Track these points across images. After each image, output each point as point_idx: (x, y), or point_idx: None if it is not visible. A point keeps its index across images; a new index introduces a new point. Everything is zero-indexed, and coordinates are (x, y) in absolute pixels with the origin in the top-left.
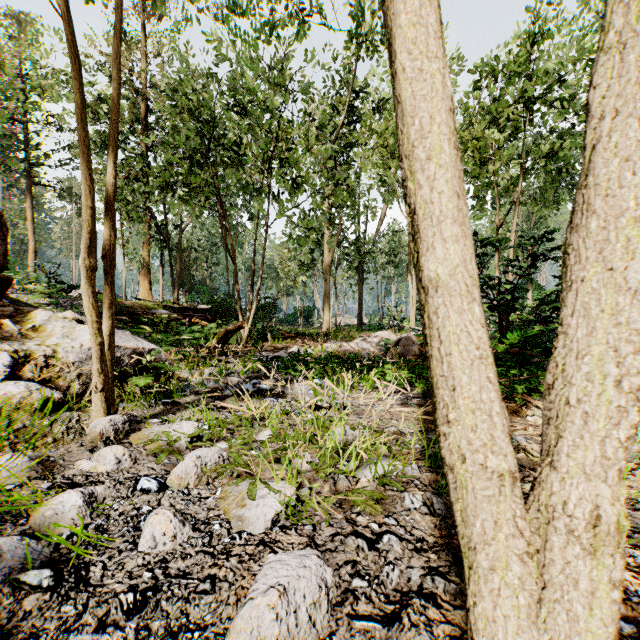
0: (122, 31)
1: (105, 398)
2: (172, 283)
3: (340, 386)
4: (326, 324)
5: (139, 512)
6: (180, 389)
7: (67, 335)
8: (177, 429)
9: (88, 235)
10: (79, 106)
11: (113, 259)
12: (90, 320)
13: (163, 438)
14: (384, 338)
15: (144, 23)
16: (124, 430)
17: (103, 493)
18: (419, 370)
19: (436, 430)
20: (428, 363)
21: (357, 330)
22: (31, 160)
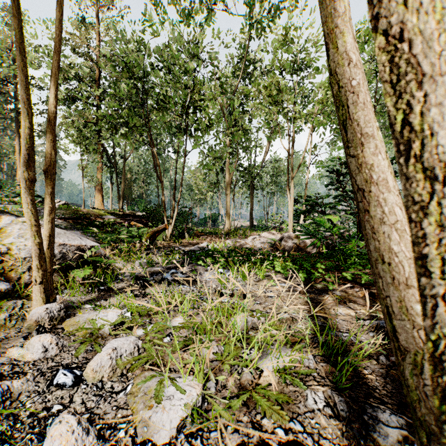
0: (82, 18)
1: (44, 289)
2: (118, 197)
3: (239, 274)
4: (227, 226)
5: (48, 412)
6: (113, 278)
7: (22, 235)
8: (103, 317)
9: (25, 151)
10: (15, 38)
11: (52, 173)
12: (29, 224)
13: (90, 325)
14: (270, 236)
15: (98, 12)
16: (59, 316)
17: (20, 388)
18: (300, 262)
19: (443, 429)
20: (426, 306)
21: (249, 230)
22: (18, 110)
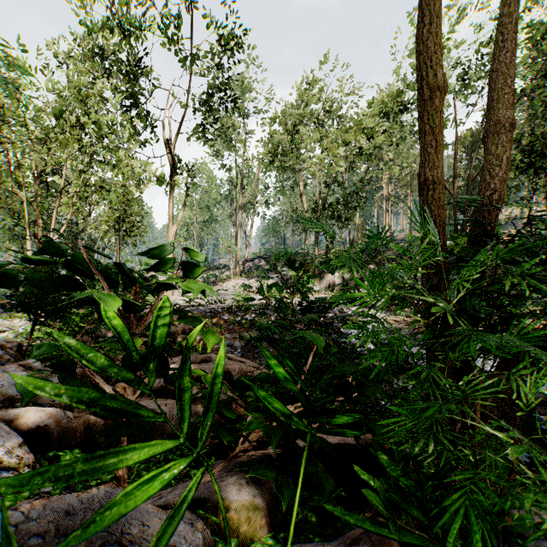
0: None
1: None
2: None
3: None
4: None
5: None
6: None
7: None
8: None
9: None
10: None
11: None
12: None
13: None
14: None
15: None
16: None
17: None
18: None
19: None
20: None
21: None
22: None
